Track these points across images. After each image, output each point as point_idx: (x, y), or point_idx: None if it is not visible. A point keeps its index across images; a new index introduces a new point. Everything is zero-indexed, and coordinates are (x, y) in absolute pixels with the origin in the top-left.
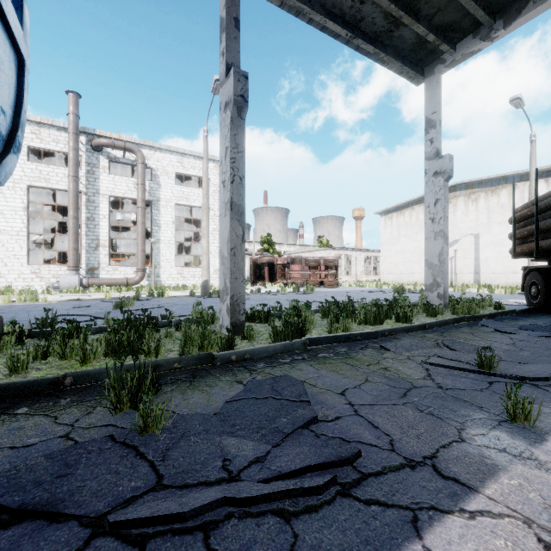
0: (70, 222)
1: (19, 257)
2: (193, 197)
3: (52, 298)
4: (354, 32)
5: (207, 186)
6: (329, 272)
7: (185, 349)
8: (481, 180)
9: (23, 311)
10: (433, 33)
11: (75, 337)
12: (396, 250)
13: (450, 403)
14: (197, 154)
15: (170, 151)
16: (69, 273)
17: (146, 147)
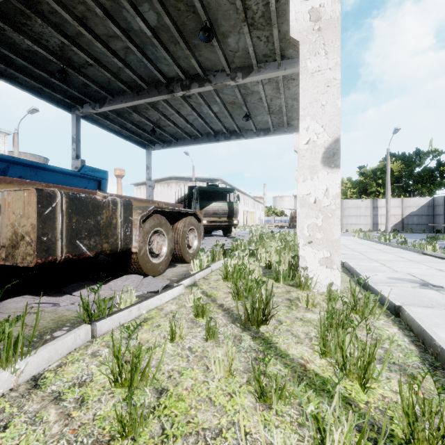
0: None
1: None
2: None
3: None
4: (119, 135)
5: None
6: None
7: None
8: (181, 177)
9: None
10: (147, 141)
11: None
12: None
13: None
14: None
15: None
16: None
17: None
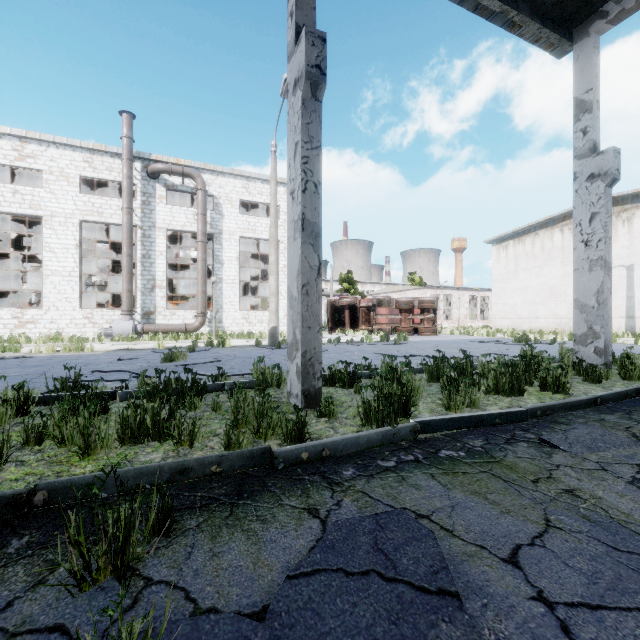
0: (123, 260)
1: (71, 301)
2: (260, 228)
3: (100, 347)
4: None
5: (276, 212)
6: (425, 316)
7: (232, 438)
8: (637, 192)
9: (61, 363)
10: None
11: (81, 413)
12: (513, 288)
13: None
14: (265, 177)
15: (233, 176)
16: (122, 318)
17: (207, 172)
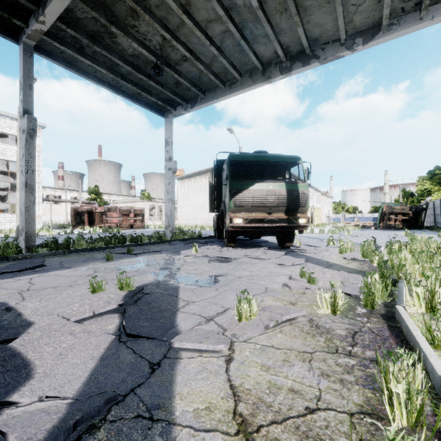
0: None
1: None
2: (10, 153)
3: None
4: (117, 91)
5: None
6: (137, 218)
7: None
8: None
9: None
10: (161, 101)
11: None
12: (187, 204)
13: (98, 260)
14: (14, 116)
15: None
16: None
17: None
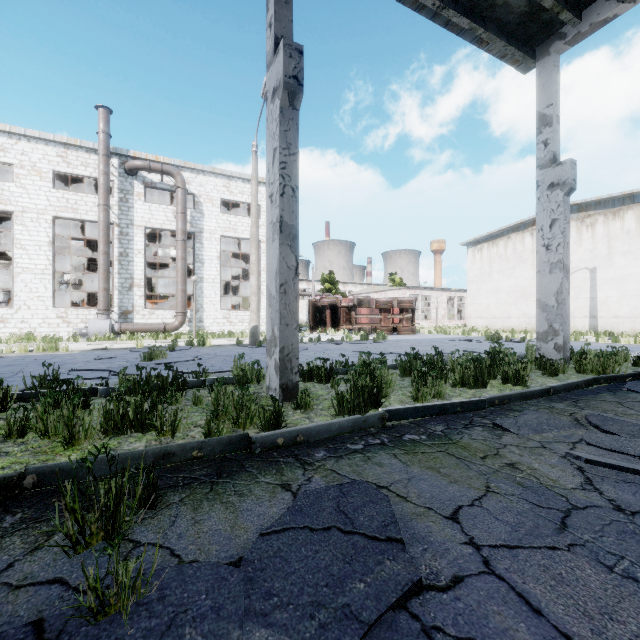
0: (100, 258)
1: (43, 299)
2: (241, 228)
3: (76, 347)
4: None
5: (257, 212)
6: (404, 316)
7: (212, 427)
8: (599, 200)
9: (36, 363)
10: None
11: (64, 407)
12: (487, 288)
13: None
14: (246, 177)
15: (214, 174)
16: (99, 317)
17: (187, 170)
